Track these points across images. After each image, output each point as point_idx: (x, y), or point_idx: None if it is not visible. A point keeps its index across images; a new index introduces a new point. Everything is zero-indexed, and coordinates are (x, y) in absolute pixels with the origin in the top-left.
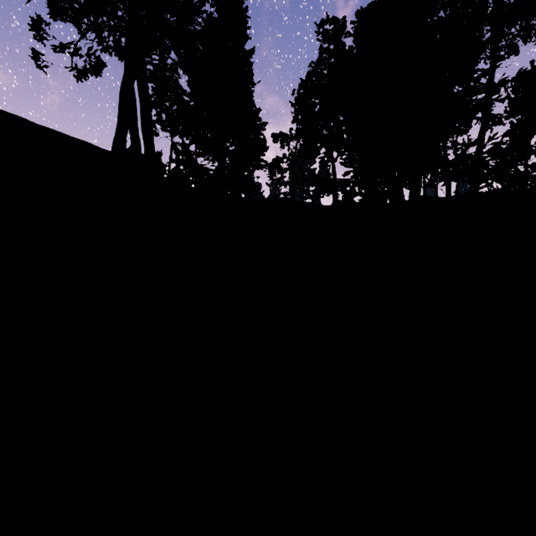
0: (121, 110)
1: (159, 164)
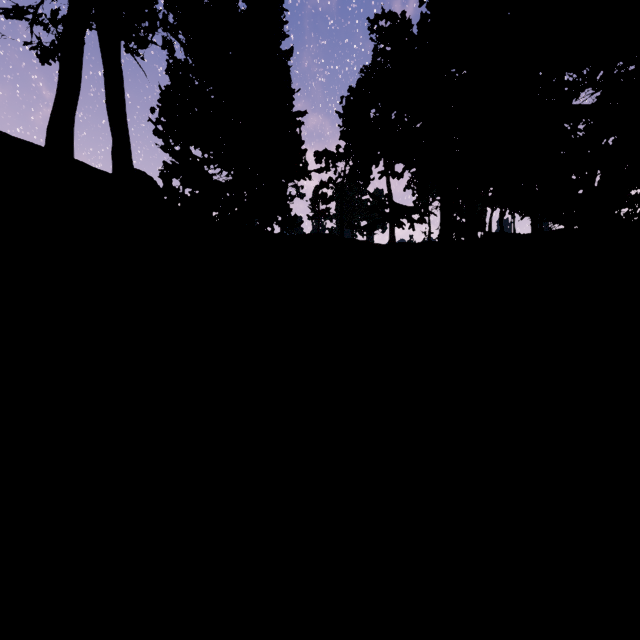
0: (62, 67)
1: (169, 188)
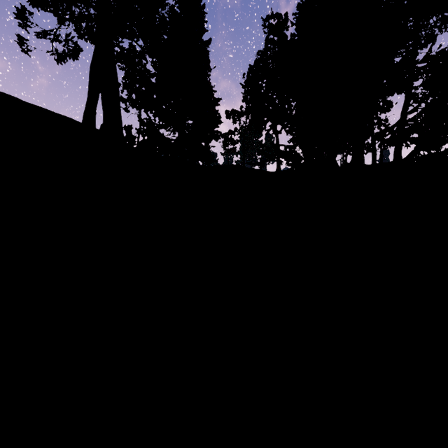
0: (90, 85)
1: (129, 136)
